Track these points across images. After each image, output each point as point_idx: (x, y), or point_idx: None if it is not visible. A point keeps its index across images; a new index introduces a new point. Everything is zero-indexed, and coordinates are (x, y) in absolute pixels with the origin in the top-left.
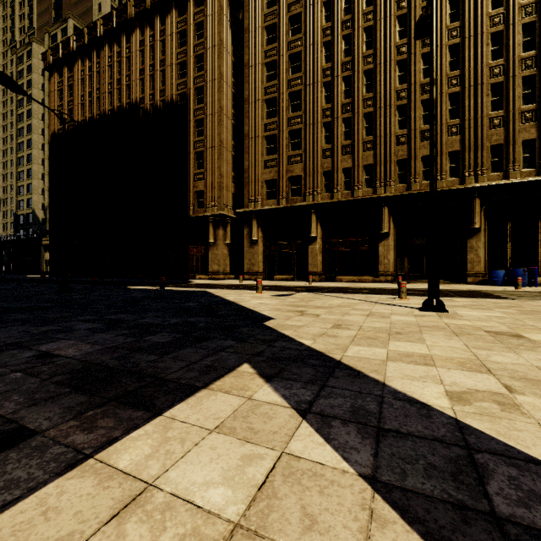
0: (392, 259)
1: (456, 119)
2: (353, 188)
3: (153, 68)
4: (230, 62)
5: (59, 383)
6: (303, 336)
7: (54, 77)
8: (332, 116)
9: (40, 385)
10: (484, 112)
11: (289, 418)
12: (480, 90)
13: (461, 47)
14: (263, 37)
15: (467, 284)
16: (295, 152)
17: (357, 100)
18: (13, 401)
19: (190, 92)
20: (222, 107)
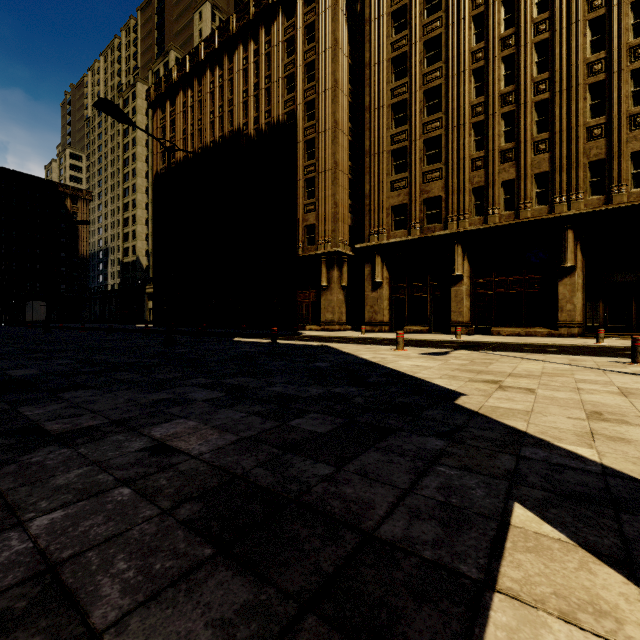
0: (580, 304)
1: None
2: (518, 208)
3: (257, 87)
4: (346, 65)
5: (190, 526)
6: (556, 434)
7: (157, 114)
8: (486, 112)
9: (159, 527)
10: None
11: None
12: None
13: None
14: (389, 26)
15: None
16: (432, 166)
17: (524, 85)
18: (118, 579)
19: (299, 108)
20: (337, 121)
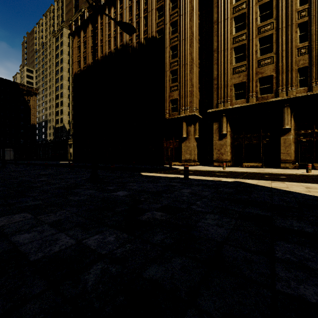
0: None
1: None
2: None
3: (138, 16)
4: None
5: None
6: None
7: (75, 39)
8: (309, 15)
9: None
10: None
11: None
12: None
13: None
14: None
15: None
16: (265, 55)
17: None
18: None
19: (167, 26)
20: (193, 33)
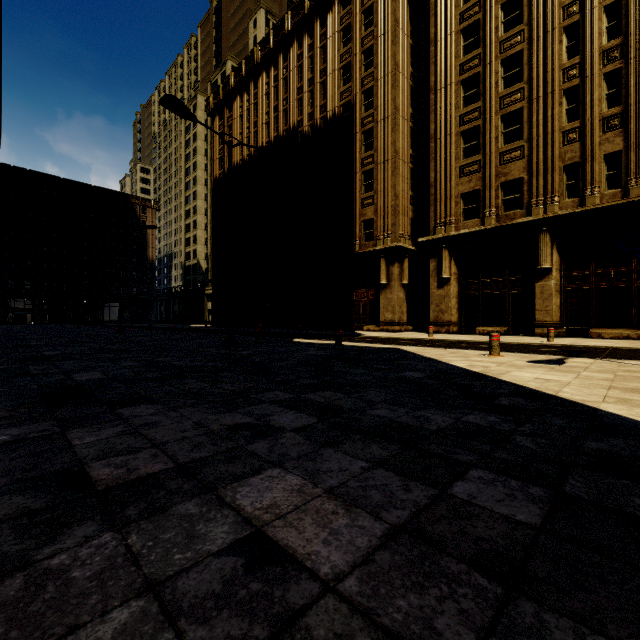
0: None
1: None
2: (627, 184)
3: (312, 82)
4: (407, 46)
5: None
6: None
7: (216, 121)
8: (582, 75)
9: None
10: None
11: None
12: None
13: None
14: None
15: None
16: (511, 145)
17: (636, 35)
18: None
19: (356, 98)
20: (398, 107)
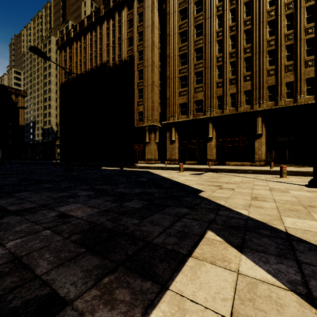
0: (264, 151)
1: (312, 56)
2: (237, 106)
3: (114, 42)
4: (158, 34)
5: (76, 242)
6: (235, 206)
7: (62, 53)
8: (223, 61)
9: (63, 243)
10: None
11: (301, 308)
12: None
13: None
14: (178, 17)
15: None
16: (198, 85)
17: (240, 49)
18: (46, 260)
19: (135, 54)
20: (153, 61)
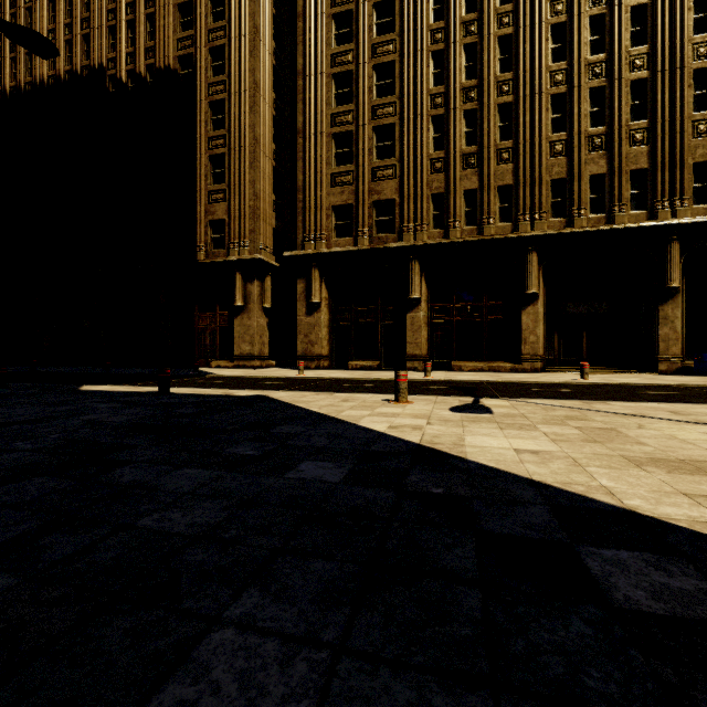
0: (542, 336)
1: (643, 120)
2: (481, 223)
3: (132, 9)
4: (269, 12)
5: None
6: None
7: None
8: (446, 106)
9: None
10: (686, 110)
11: None
12: (679, 78)
13: (651, 10)
14: None
15: (659, 374)
16: (384, 161)
17: (488, 82)
18: None
19: (201, 53)
20: (258, 83)
